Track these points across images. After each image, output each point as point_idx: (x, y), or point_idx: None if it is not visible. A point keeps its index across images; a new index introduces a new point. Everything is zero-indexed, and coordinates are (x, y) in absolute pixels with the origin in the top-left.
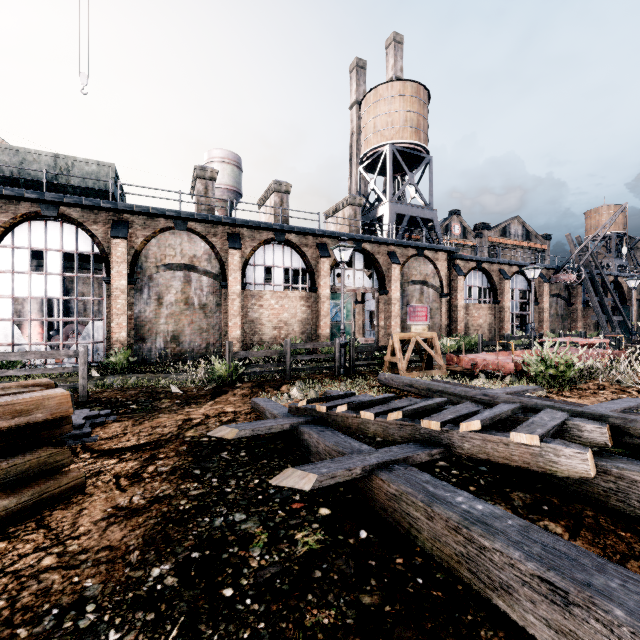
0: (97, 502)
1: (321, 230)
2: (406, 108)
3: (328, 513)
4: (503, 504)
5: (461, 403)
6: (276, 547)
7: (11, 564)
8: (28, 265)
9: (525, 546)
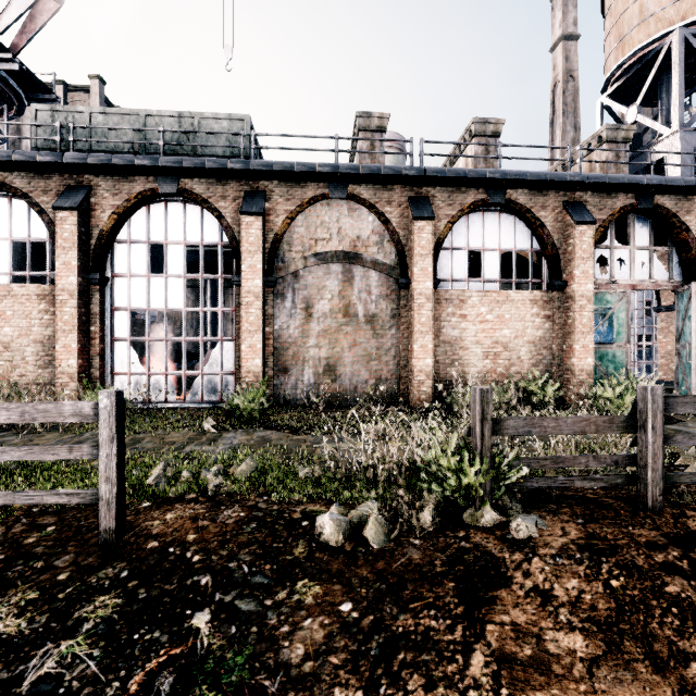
0: None
1: (577, 174)
2: None
3: None
4: None
5: None
6: None
7: None
8: (146, 265)
9: None
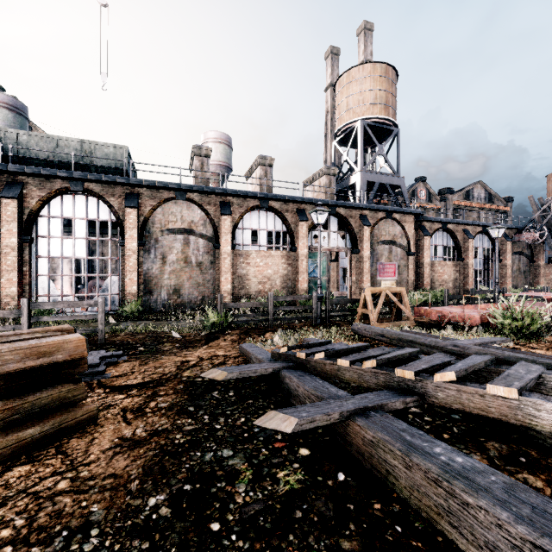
0: (106, 433)
1: (300, 197)
2: (376, 87)
3: (308, 454)
4: (478, 454)
5: (431, 353)
6: (260, 484)
7: (33, 485)
8: (60, 231)
9: (513, 506)
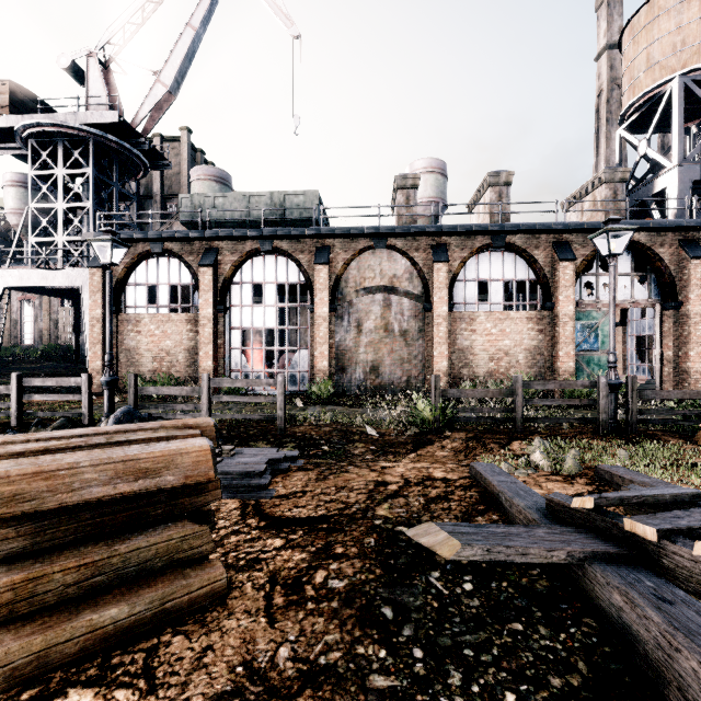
0: (231, 637)
1: (560, 223)
2: None
3: None
4: None
5: None
6: None
7: None
8: (251, 298)
9: None
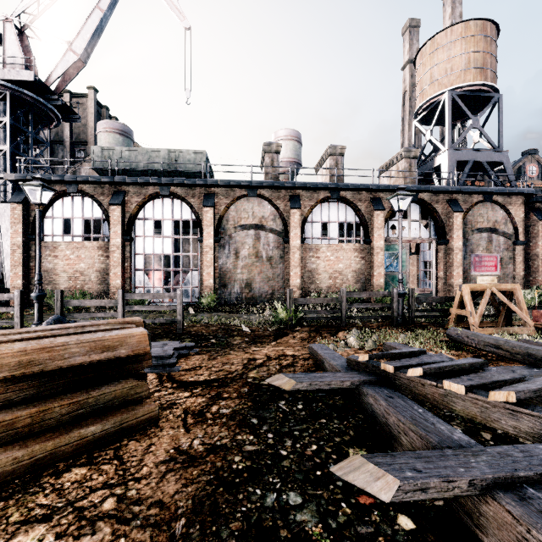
0: (164, 439)
1: (375, 185)
2: (469, 49)
3: (411, 528)
4: None
5: None
6: None
7: (82, 497)
8: (152, 231)
9: None
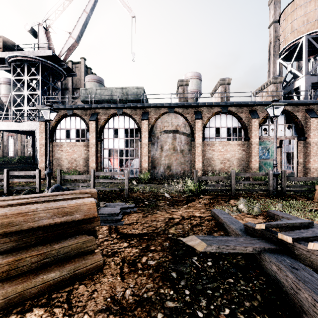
0: (105, 285)
1: (252, 101)
2: None
3: None
4: None
5: None
6: None
7: None
8: (113, 135)
9: None
